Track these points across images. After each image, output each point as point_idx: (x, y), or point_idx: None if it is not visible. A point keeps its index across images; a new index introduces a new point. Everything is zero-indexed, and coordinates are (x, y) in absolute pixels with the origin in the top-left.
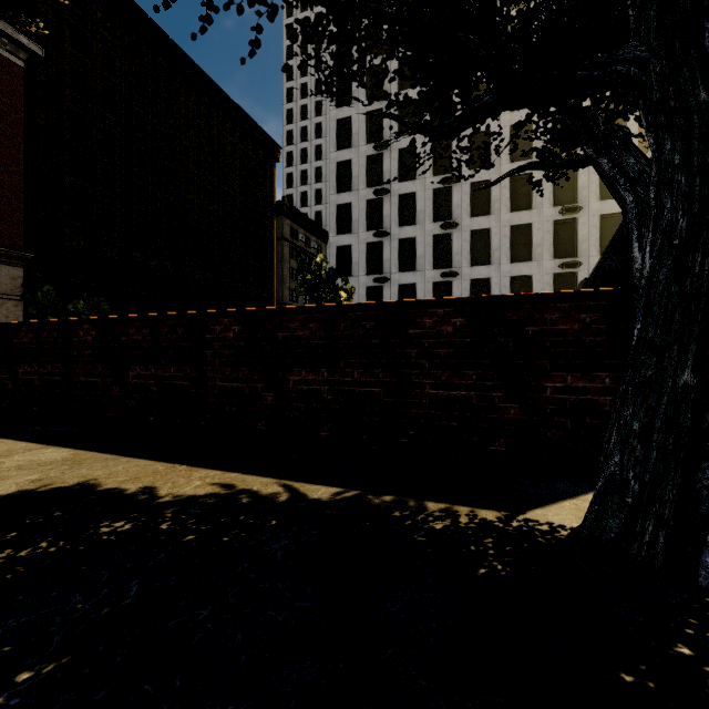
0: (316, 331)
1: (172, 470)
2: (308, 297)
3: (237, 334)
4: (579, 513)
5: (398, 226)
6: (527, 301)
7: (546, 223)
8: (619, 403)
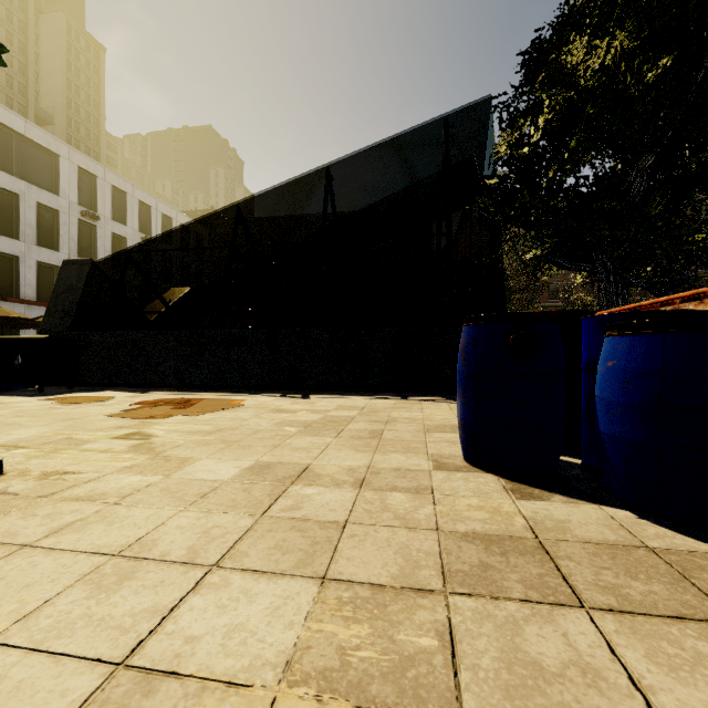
0: None
1: None
2: None
3: None
4: None
5: None
6: None
7: None
8: None
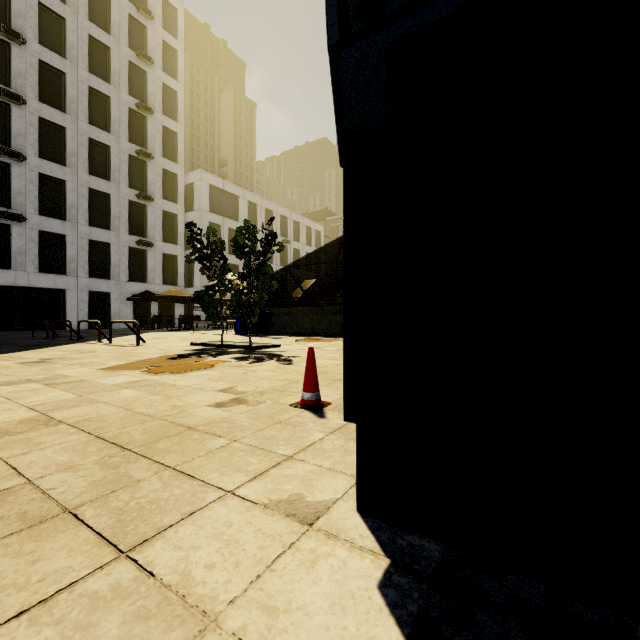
0: None
1: None
2: None
3: None
4: None
5: None
6: None
7: (123, 199)
8: None
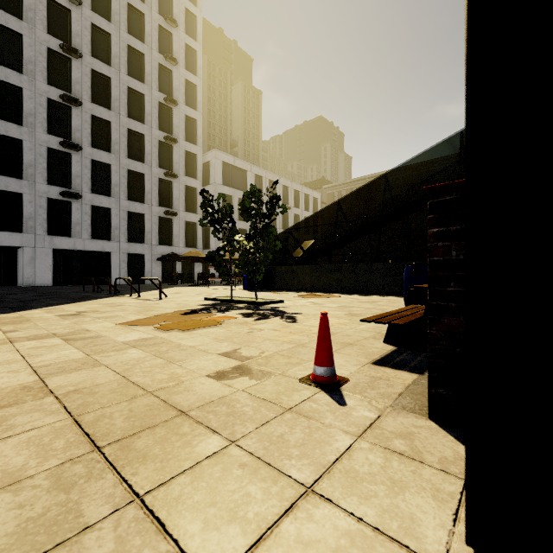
0: None
1: None
2: None
3: None
4: None
5: None
6: None
7: (154, 177)
8: None
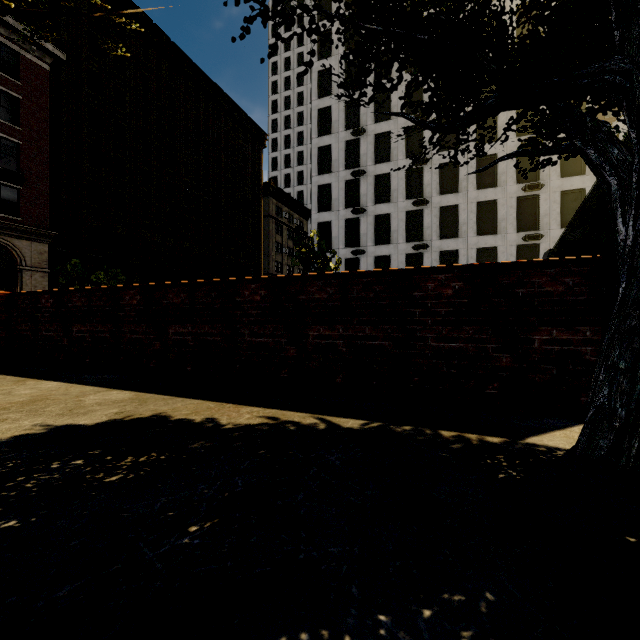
0: (332, 294)
1: (222, 407)
2: (291, 268)
3: (263, 297)
4: (570, 440)
5: (373, 204)
6: (518, 268)
7: (510, 199)
8: (606, 348)
